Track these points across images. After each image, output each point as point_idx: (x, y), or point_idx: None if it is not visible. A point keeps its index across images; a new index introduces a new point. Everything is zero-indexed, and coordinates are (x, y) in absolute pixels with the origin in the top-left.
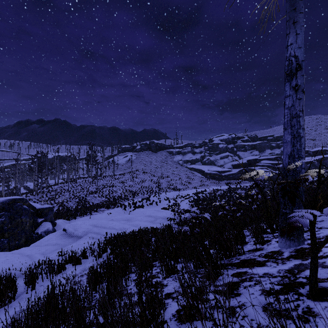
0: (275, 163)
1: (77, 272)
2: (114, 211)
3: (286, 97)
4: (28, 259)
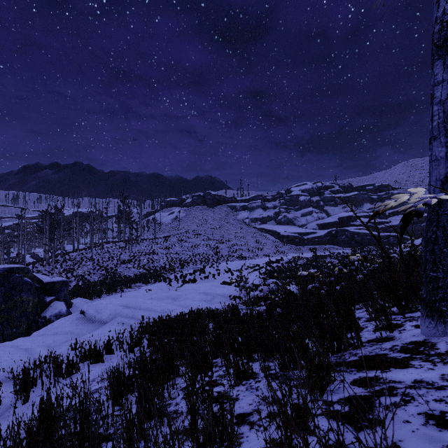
0: (377, 221)
1: (96, 374)
2: (155, 287)
3: (435, 85)
4: (26, 355)
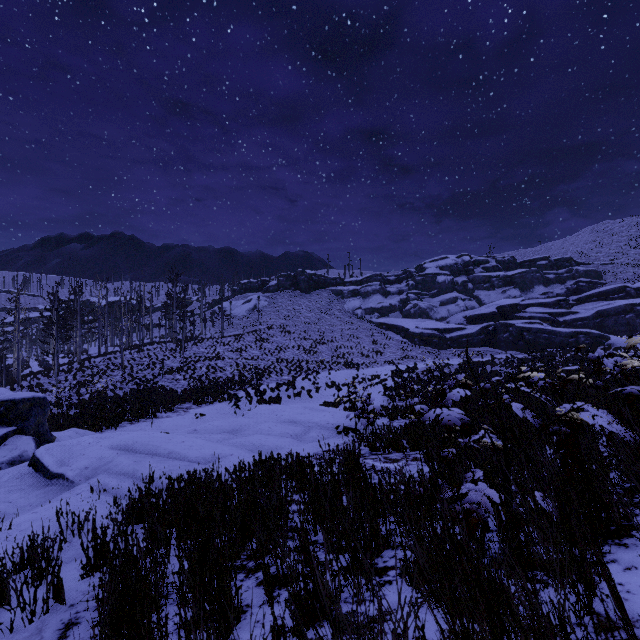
0: (557, 312)
1: None
2: (212, 410)
3: None
4: None
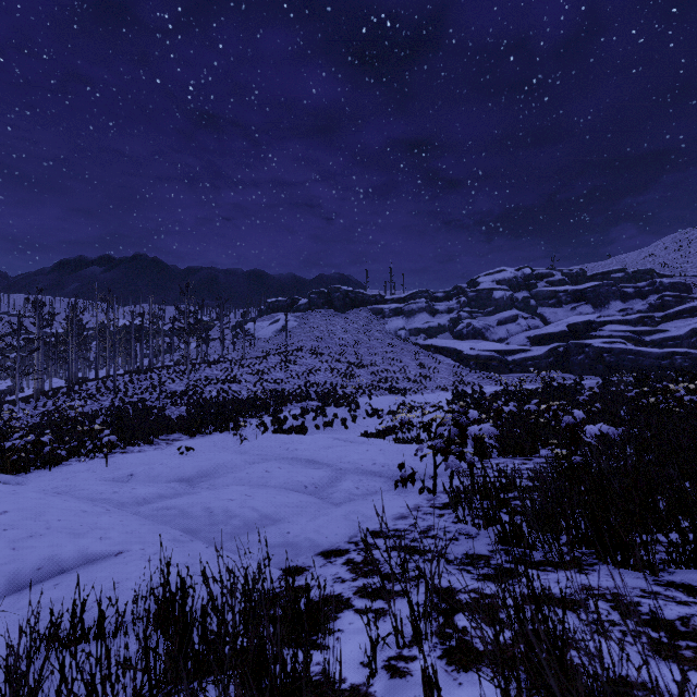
0: (642, 330)
1: None
2: (208, 442)
3: None
4: None
